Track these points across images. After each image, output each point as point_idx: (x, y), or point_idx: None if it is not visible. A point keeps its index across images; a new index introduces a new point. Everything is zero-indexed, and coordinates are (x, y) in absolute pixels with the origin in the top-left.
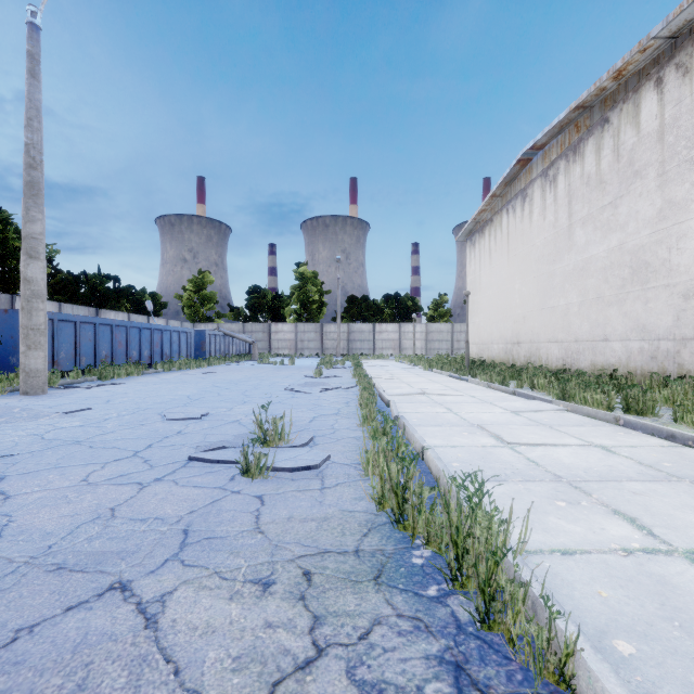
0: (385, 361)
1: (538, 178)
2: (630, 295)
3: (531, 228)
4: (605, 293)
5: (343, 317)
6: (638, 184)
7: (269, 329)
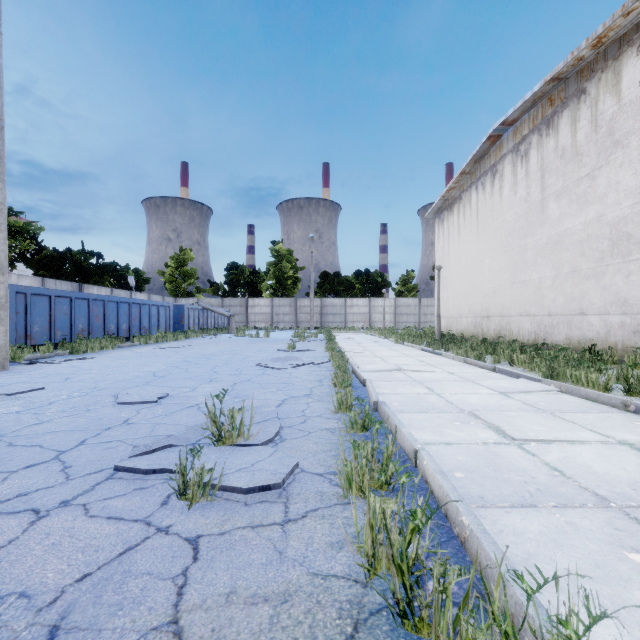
0: (356, 334)
1: (509, 154)
2: (610, 268)
3: (502, 203)
4: (582, 266)
5: (316, 292)
6: (618, 154)
7: (246, 303)
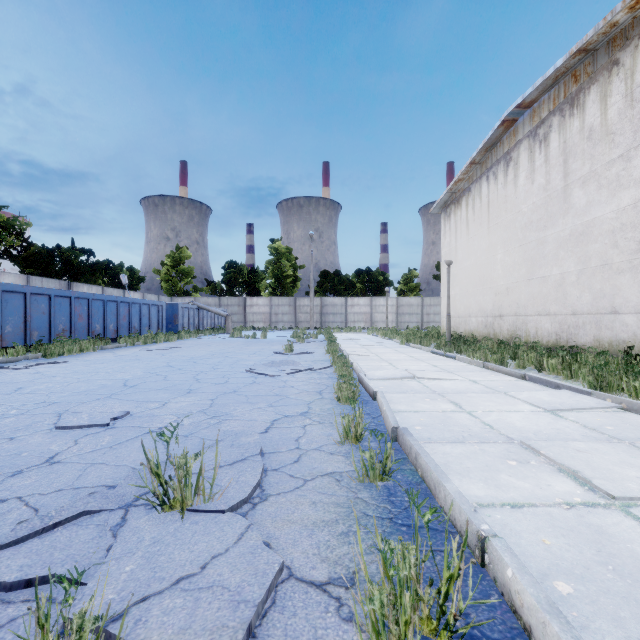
0: (358, 334)
1: (525, 139)
2: None
3: (517, 193)
4: (614, 259)
5: (316, 291)
6: None
7: (244, 302)
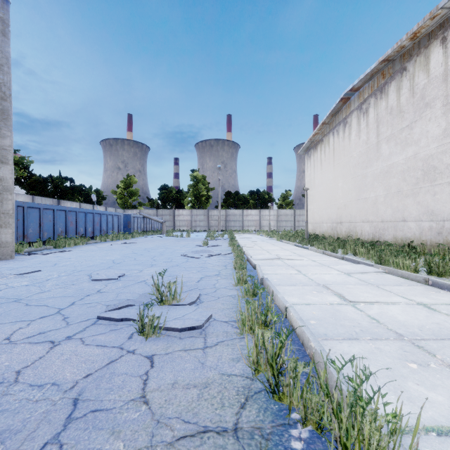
0: (250, 234)
1: (355, 110)
2: (422, 189)
3: (350, 144)
4: (403, 188)
5: (222, 205)
6: (428, 112)
7: (173, 213)
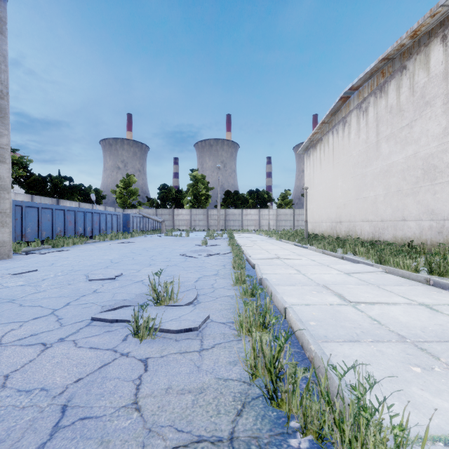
0: (249, 234)
1: (354, 109)
2: (422, 189)
3: (350, 144)
4: (403, 187)
5: (221, 205)
6: (428, 111)
7: (173, 212)
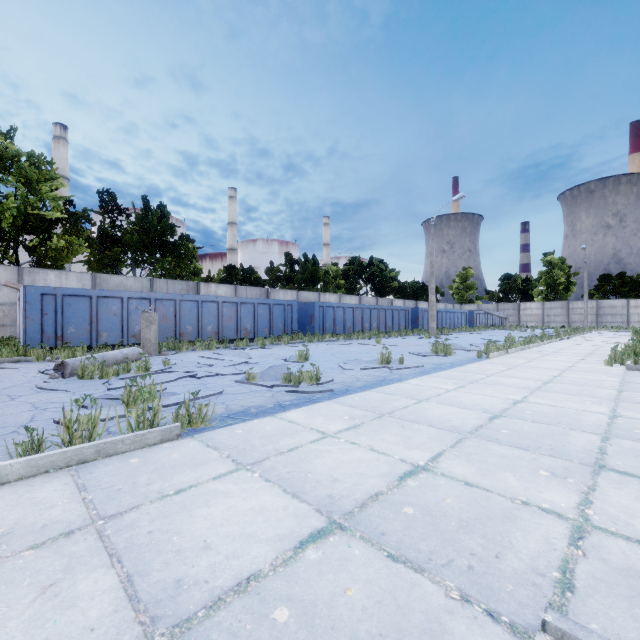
0: (622, 332)
1: None
2: None
3: None
4: None
5: (593, 294)
6: None
7: (518, 307)
